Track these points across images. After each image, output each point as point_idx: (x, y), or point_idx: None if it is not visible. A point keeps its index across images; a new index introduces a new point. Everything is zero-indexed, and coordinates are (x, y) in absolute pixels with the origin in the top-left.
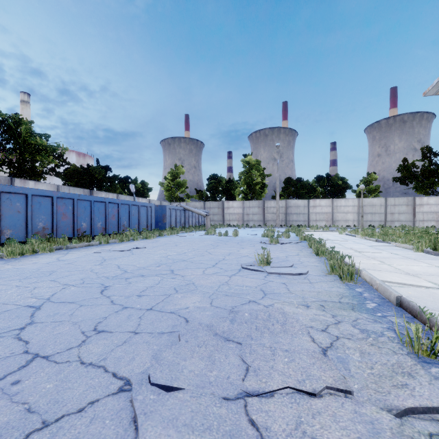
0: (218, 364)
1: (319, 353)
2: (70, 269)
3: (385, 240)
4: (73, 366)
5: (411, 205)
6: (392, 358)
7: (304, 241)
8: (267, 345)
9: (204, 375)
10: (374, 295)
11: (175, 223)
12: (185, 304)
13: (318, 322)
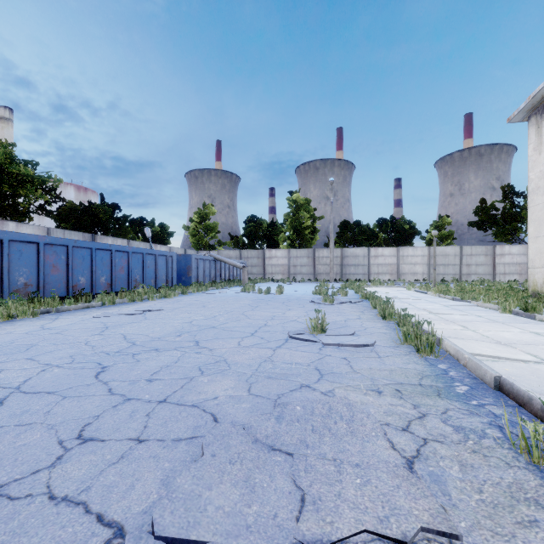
0: (259, 492)
1: (404, 468)
2: (57, 341)
3: (463, 298)
4: (35, 504)
5: (490, 255)
6: (507, 474)
7: (365, 299)
8: (330, 456)
9: (238, 514)
10: (463, 374)
11: (203, 278)
12: (213, 393)
13: (396, 416)
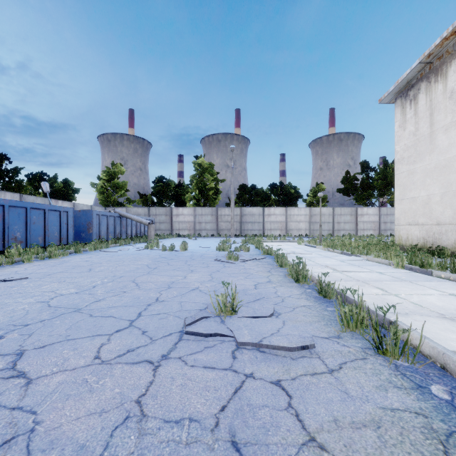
0: None
1: None
2: None
3: (353, 253)
4: None
5: (354, 215)
6: None
7: (267, 255)
8: None
9: None
10: None
11: (106, 234)
12: None
13: None
